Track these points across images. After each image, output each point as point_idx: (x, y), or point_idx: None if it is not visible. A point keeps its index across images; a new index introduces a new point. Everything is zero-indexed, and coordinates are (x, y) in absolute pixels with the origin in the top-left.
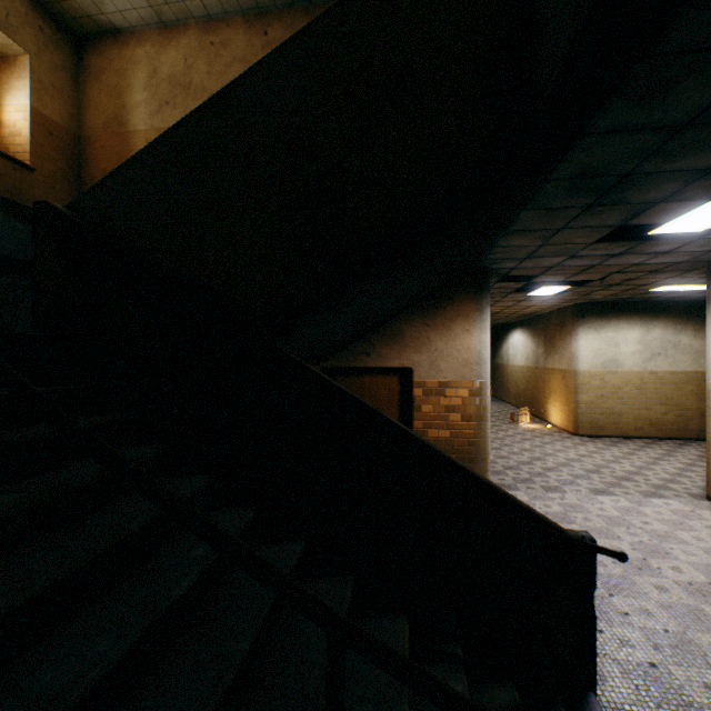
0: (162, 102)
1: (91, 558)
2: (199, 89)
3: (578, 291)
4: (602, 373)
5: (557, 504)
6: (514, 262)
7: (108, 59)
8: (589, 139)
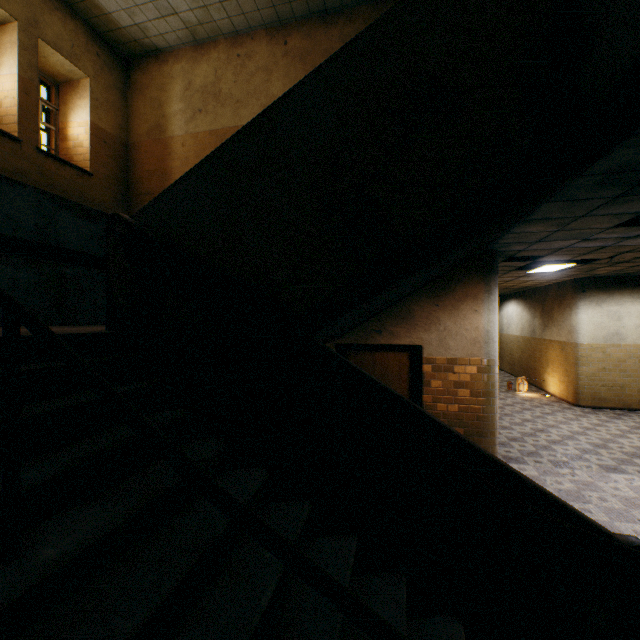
0: (196, 110)
1: (190, 568)
2: (227, 97)
3: (581, 268)
4: (604, 346)
5: (568, 481)
6: (524, 245)
7: (150, 76)
8: (636, 138)
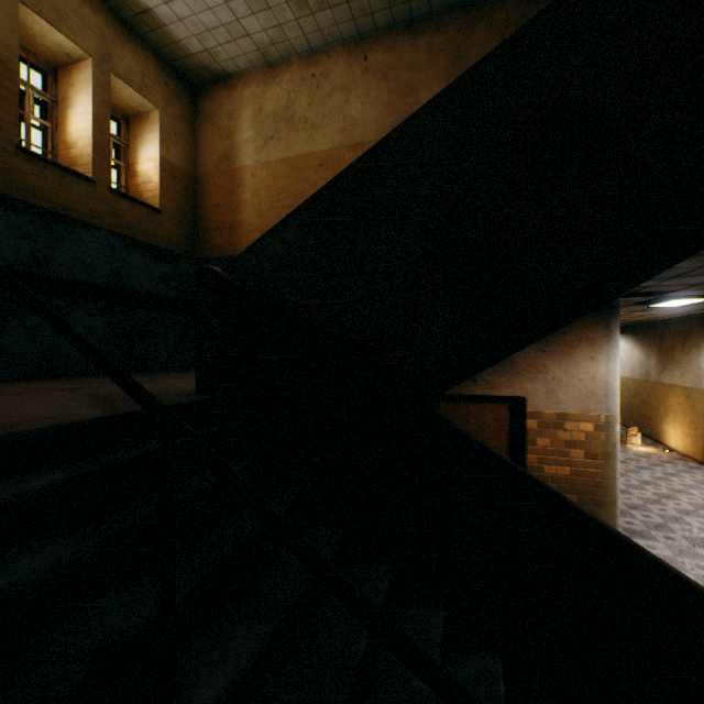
0: (267, 138)
1: None
2: (301, 121)
3: None
4: None
5: None
6: (654, 281)
7: (219, 103)
8: None
